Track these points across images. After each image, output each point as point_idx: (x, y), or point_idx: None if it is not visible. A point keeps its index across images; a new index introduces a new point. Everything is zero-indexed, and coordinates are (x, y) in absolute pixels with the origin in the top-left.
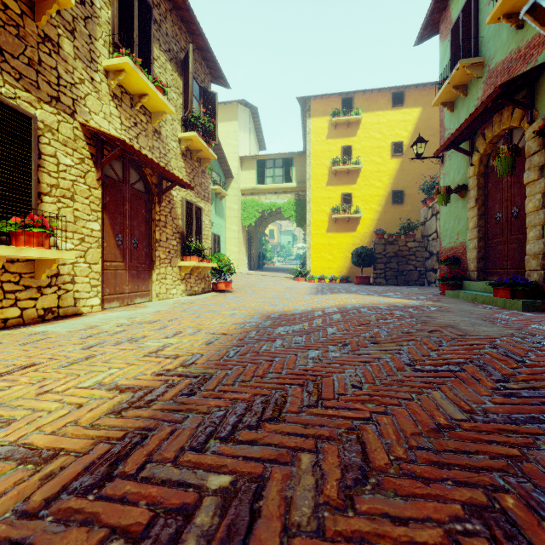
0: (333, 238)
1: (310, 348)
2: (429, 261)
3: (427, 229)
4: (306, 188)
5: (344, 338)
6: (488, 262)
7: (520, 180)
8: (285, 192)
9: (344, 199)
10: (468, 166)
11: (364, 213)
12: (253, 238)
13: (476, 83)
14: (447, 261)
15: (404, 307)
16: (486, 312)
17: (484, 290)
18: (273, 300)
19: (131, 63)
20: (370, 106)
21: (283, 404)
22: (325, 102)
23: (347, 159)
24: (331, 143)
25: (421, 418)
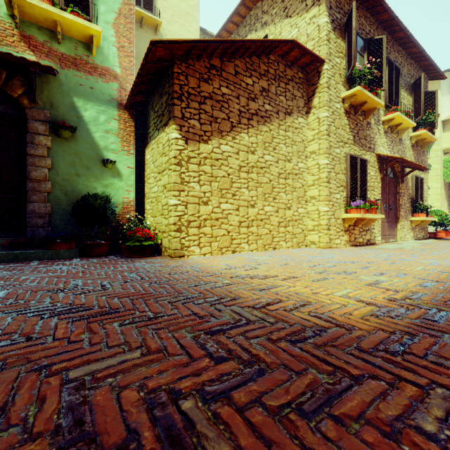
0: None
1: None
2: None
3: None
4: None
5: None
6: None
7: None
8: None
9: None
10: None
11: None
12: None
13: None
14: None
15: None
16: None
17: None
18: None
19: (399, 114)
20: None
21: None
22: None
23: None
24: None
25: None
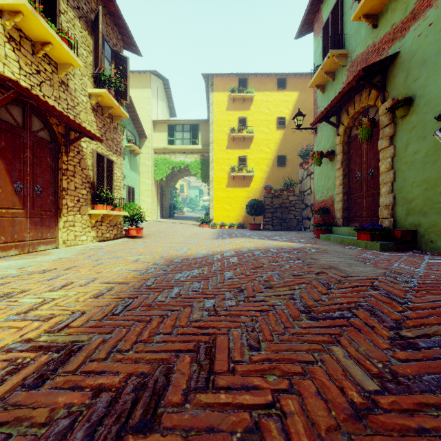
0: (231, 192)
1: (207, 296)
2: (305, 211)
3: (303, 186)
4: (210, 150)
5: (240, 283)
6: (350, 212)
7: (374, 148)
8: (192, 152)
9: (240, 161)
10: (336, 136)
11: (256, 172)
12: (165, 191)
13: (341, 71)
14: (320, 211)
15: (290, 250)
16: (355, 253)
17: (348, 234)
18: (179, 244)
19: (29, 5)
20: (260, 86)
21: (162, 390)
22: (225, 80)
23: (243, 128)
24: (230, 114)
25: (331, 395)
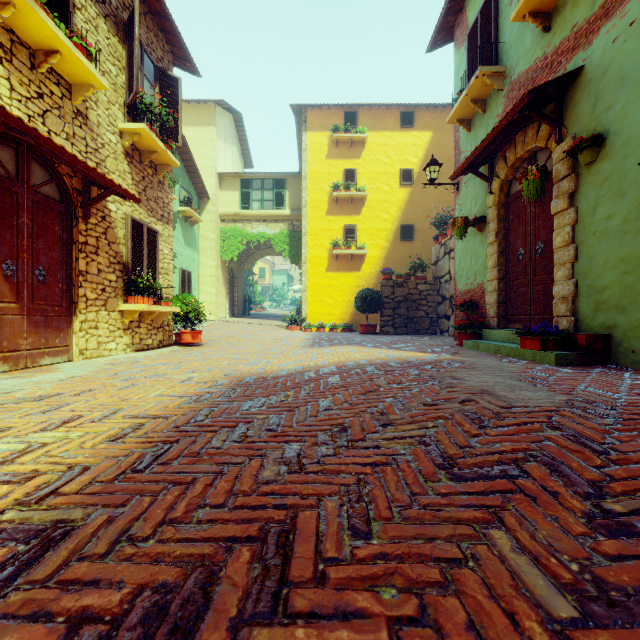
0: (334, 279)
1: (288, 439)
2: (442, 306)
3: (439, 270)
4: (302, 217)
5: (342, 417)
6: (509, 307)
7: (546, 211)
8: (276, 220)
9: (347, 232)
10: (487, 195)
11: (369, 249)
12: (236, 277)
13: (496, 98)
14: (464, 305)
15: (419, 364)
16: (518, 369)
17: (506, 340)
18: (255, 355)
19: None
20: (376, 124)
21: (194, 620)
22: (325, 114)
23: (351, 185)
24: (332, 164)
25: (494, 629)
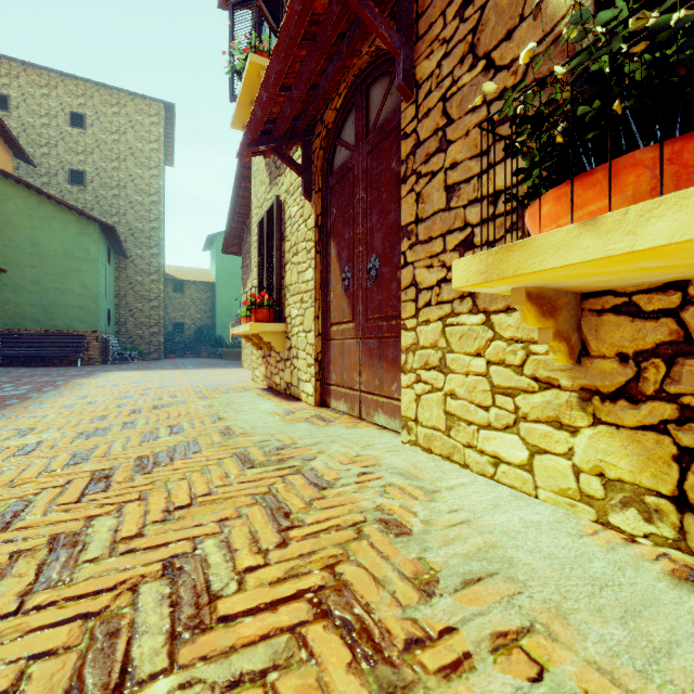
0: None
1: None
2: None
3: None
4: None
5: None
6: None
7: None
8: None
9: None
10: None
11: None
12: None
13: None
14: None
15: None
16: None
17: None
18: None
19: None
20: None
21: None
22: None
23: None
24: None
25: None
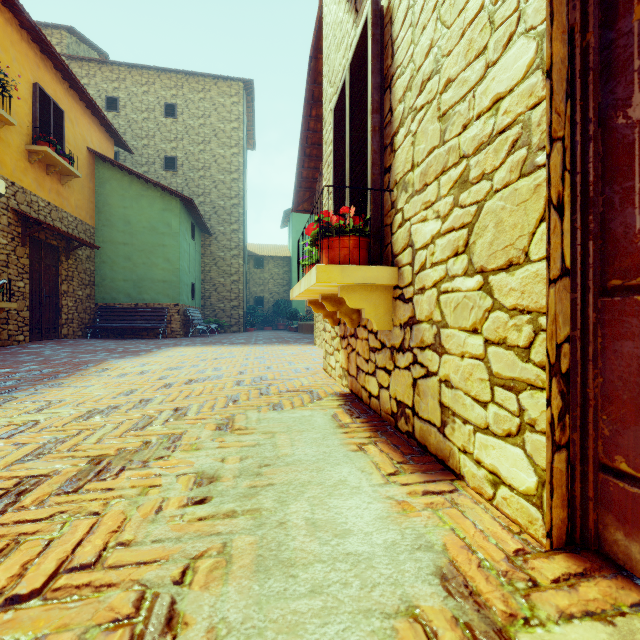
0: None
1: None
2: None
3: None
4: None
5: None
6: None
7: None
8: None
9: None
10: None
11: None
12: None
13: None
14: None
15: None
16: None
17: None
18: None
19: None
20: None
21: None
22: None
23: None
24: None
25: None
